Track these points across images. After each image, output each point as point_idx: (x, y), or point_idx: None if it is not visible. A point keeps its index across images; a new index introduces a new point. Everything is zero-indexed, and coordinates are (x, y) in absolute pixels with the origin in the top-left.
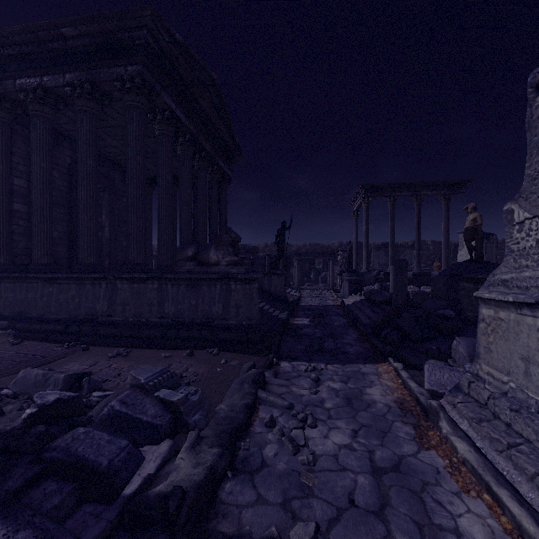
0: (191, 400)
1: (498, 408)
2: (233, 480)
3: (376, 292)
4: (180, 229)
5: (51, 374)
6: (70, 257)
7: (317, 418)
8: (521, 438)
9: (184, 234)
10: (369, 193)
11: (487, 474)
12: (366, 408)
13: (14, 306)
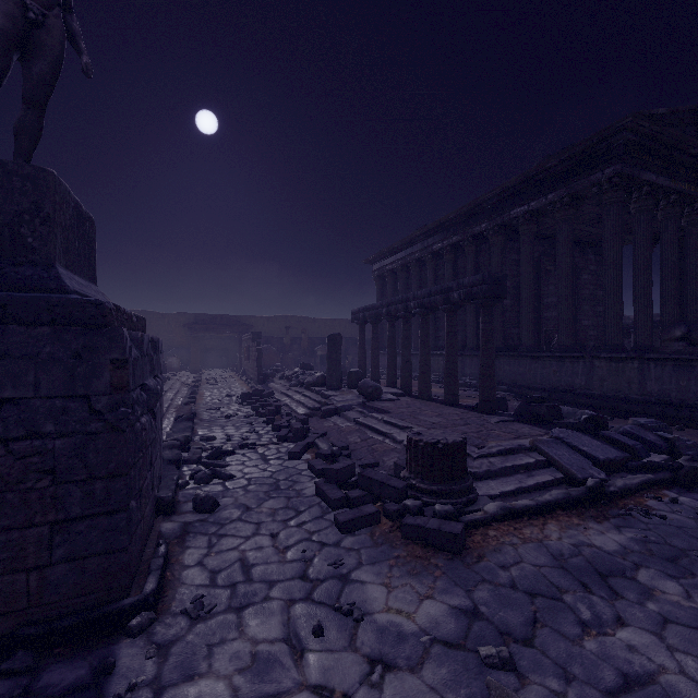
0: (684, 442)
1: None
2: None
3: None
4: (661, 304)
5: (577, 410)
6: (537, 339)
7: None
8: None
9: (665, 310)
10: None
11: None
12: None
13: (509, 376)
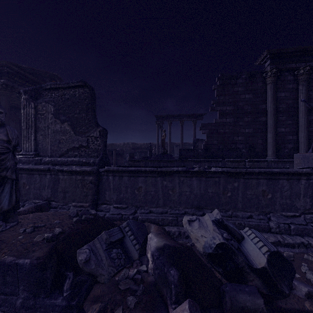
0: None
1: None
2: None
3: None
4: None
5: None
6: None
7: None
8: None
9: None
10: (158, 119)
11: None
12: None
13: None
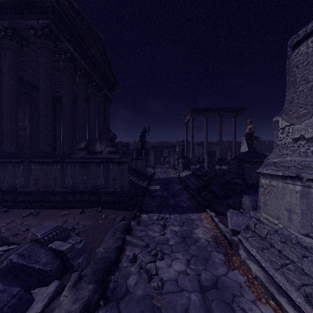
0: (76, 248)
1: (273, 240)
2: (104, 308)
3: (197, 169)
4: (78, 130)
5: None
6: None
7: (164, 252)
8: (288, 260)
9: (80, 134)
10: (193, 112)
11: (271, 287)
12: (195, 243)
13: None
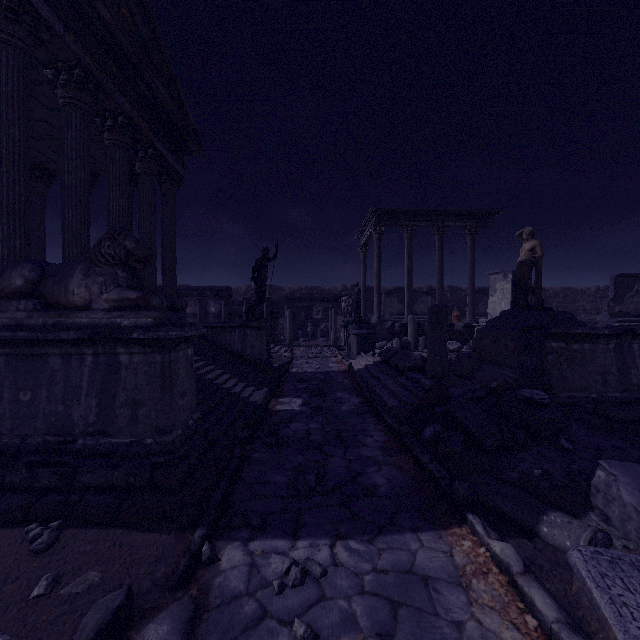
0: None
1: None
2: None
3: (396, 352)
4: (63, 244)
5: None
6: None
7: None
8: None
9: (69, 254)
10: (381, 220)
11: None
12: None
13: None
